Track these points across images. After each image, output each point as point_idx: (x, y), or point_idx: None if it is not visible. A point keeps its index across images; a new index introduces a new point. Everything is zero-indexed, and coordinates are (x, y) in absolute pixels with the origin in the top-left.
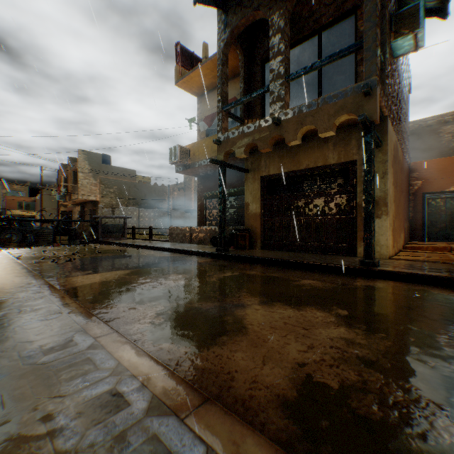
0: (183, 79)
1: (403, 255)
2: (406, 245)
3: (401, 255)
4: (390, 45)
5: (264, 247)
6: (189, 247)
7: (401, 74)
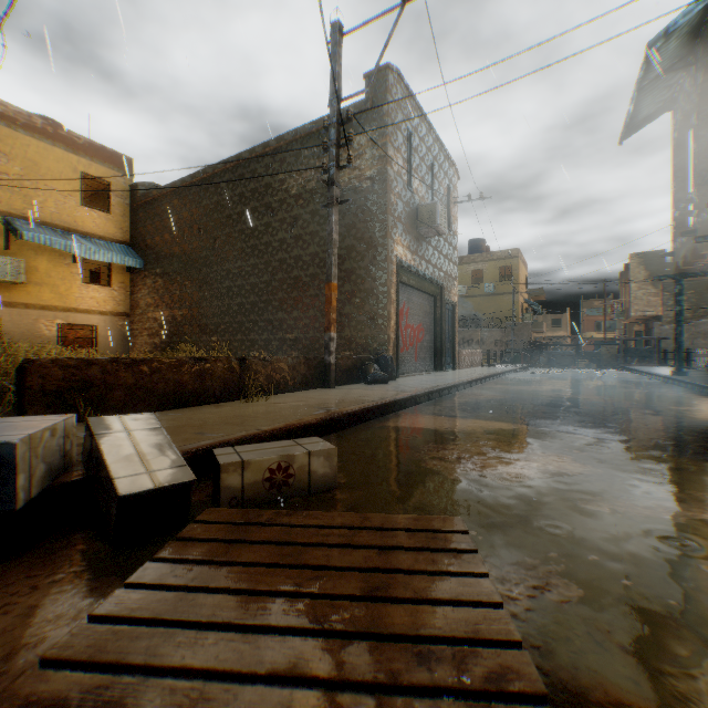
0: None
1: None
2: None
3: None
4: None
5: None
6: None
7: None
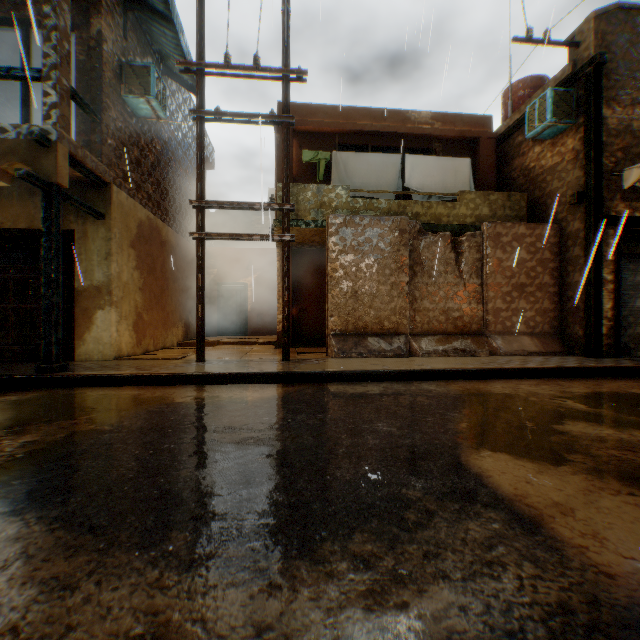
0: None
1: (153, 353)
2: (182, 342)
3: (150, 353)
4: (123, 98)
5: None
6: None
7: (178, 142)
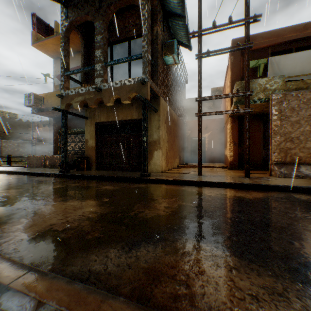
0: (39, 43)
1: (172, 170)
2: (179, 165)
3: (171, 170)
4: (163, 58)
5: (97, 168)
6: (41, 170)
7: (177, 73)
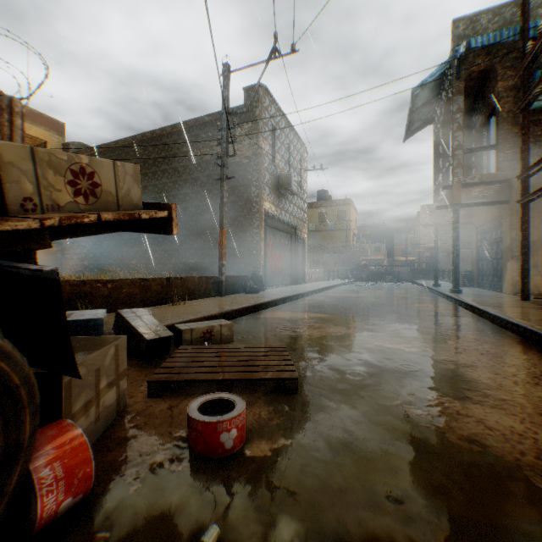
0: None
1: None
2: None
3: None
4: None
5: (478, 286)
6: None
7: None
